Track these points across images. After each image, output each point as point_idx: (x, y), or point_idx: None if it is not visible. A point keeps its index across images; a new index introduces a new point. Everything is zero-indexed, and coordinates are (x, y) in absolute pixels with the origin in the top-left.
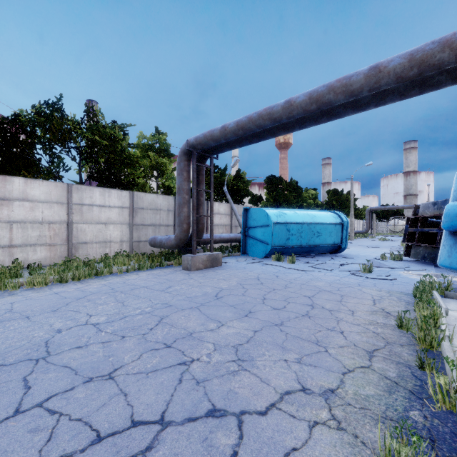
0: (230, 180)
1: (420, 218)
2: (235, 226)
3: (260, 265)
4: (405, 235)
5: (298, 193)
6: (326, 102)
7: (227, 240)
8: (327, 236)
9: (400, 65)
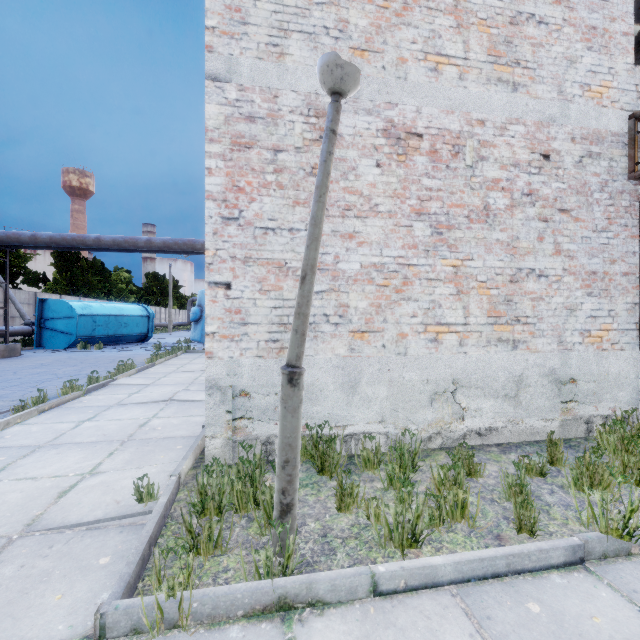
0: None
1: None
2: (11, 317)
3: (66, 353)
4: None
5: (106, 277)
6: (124, 247)
7: (11, 334)
8: (135, 327)
9: (160, 244)
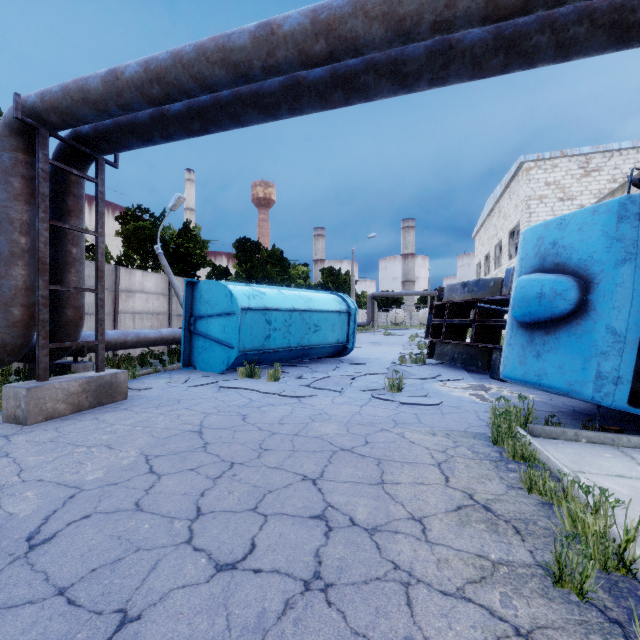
0: (172, 236)
1: (448, 304)
2: (177, 315)
3: (213, 391)
4: (429, 328)
5: (284, 268)
6: (348, 38)
7: (154, 342)
8: (328, 331)
9: None
